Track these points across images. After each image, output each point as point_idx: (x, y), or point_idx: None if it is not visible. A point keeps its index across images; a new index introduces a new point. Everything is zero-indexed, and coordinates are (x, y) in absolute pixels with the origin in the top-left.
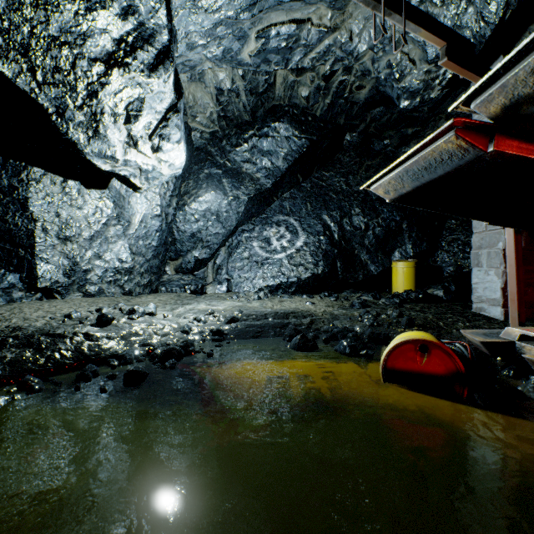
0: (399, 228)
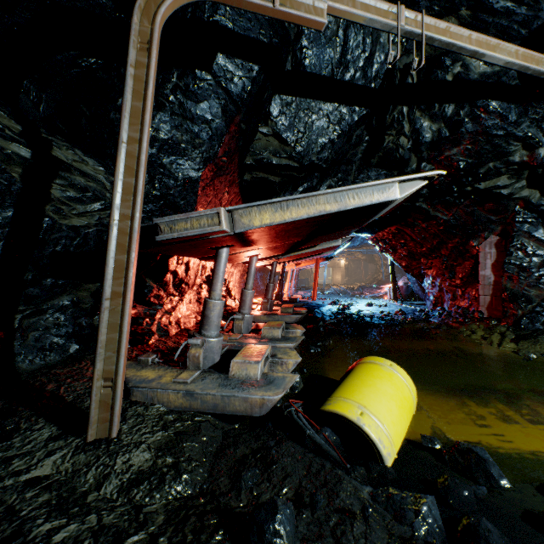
0: None
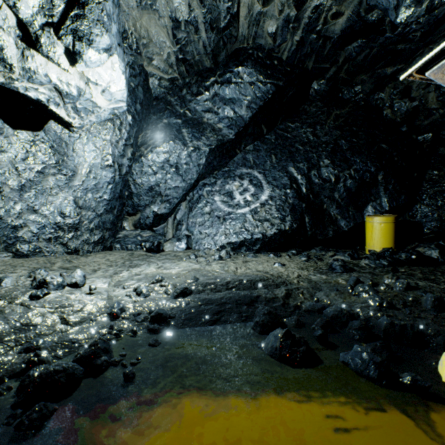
0: (373, 179)
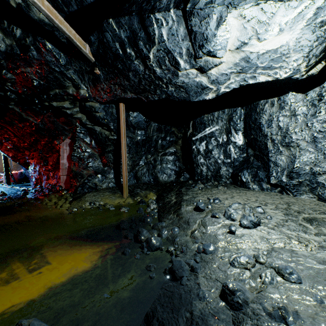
0: None
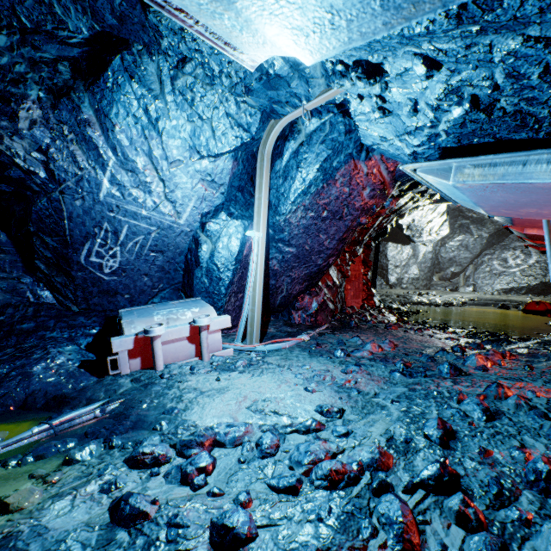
0: None
